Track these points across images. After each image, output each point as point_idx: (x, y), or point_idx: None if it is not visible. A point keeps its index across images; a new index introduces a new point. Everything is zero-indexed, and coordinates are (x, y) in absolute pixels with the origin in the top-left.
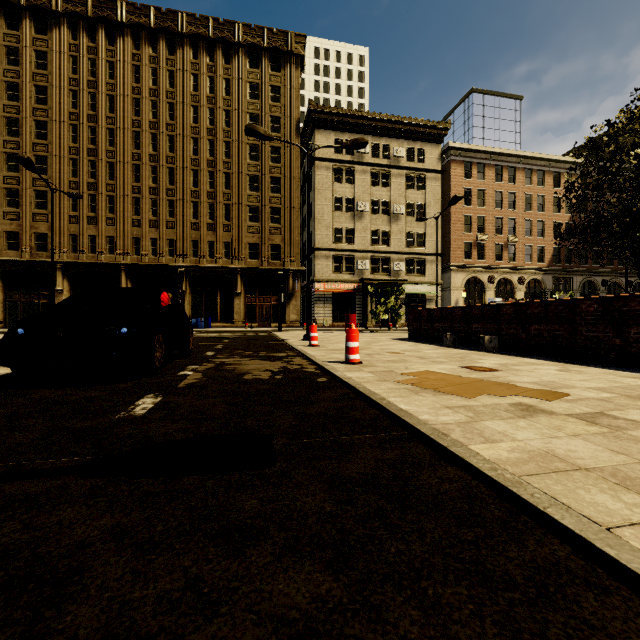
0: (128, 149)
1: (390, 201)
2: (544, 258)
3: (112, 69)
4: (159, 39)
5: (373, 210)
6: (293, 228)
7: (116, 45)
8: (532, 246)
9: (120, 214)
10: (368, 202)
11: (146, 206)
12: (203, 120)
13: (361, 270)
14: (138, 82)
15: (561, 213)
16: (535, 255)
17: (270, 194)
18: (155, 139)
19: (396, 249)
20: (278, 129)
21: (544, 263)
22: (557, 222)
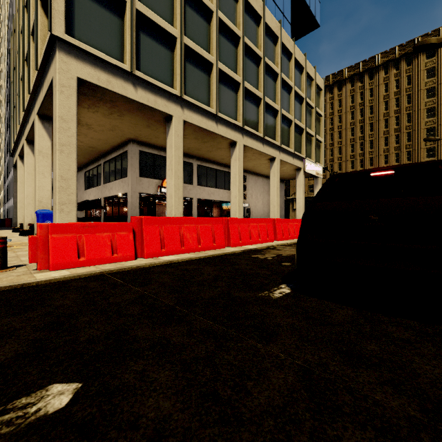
0: (348, 138)
1: None
2: None
3: (340, 102)
4: (364, 75)
5: None
6: None
7: (342, 90)
8: None
9: (344, 170)
10: None
11: (357, 163)
12: (391, 107)
13: None
14: (352, 103)
15: None
16: None
17: None
18: (362, 128)
19: None
20: None
21: None
22: None
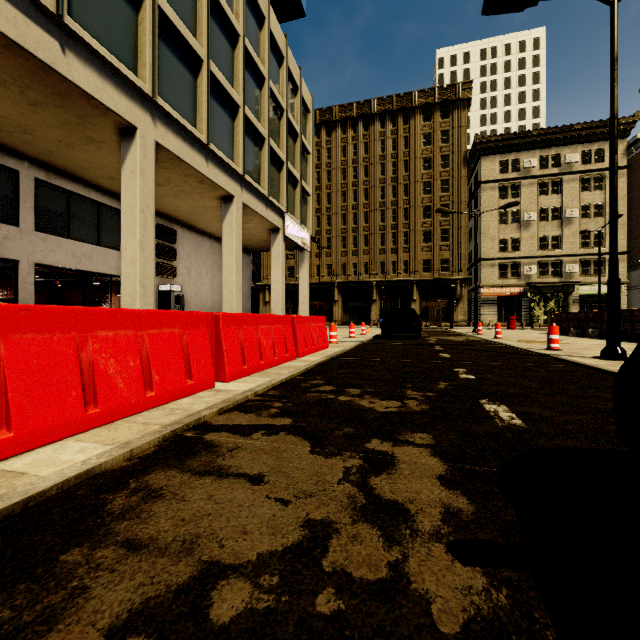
0: (339, 204)
1: (561, 207)
2: None
3: (329, 152)
4: (358, 123)
5: (541, 218)
6: (460, 244)
7: (332, 136)
8: None
9: (334, 249)
10: (535, 212)
11: (350, 241)
12: (388, 172)
13: (528, 274)
14: (345, 157)
15: None
16: None
17: (440, 219)
18: (355, 193)
19: (568, 252)
20: (447, 164)
21: None
22: None
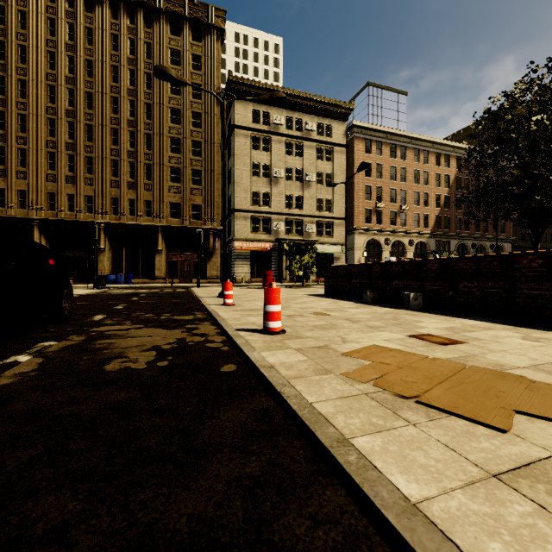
0: (42, 102)
1: (302, 169)
2: (428, 224)
3: (24, 19)
4: None
5: (287, 177)
6: (213, 190)
7: None
8: (419, 214)
9: (33, 168)
10: (283, 169)
11: (62, 161)
12: (123, 80)
13: (277, 231)
14: (53, 35)
15: (441, 187)
16: (422, 221)
17: (191, 157)
18: (72, 94)
19: (308, 213)
20: (199, 96)
21: (428, 228)
22: (438, 194)
